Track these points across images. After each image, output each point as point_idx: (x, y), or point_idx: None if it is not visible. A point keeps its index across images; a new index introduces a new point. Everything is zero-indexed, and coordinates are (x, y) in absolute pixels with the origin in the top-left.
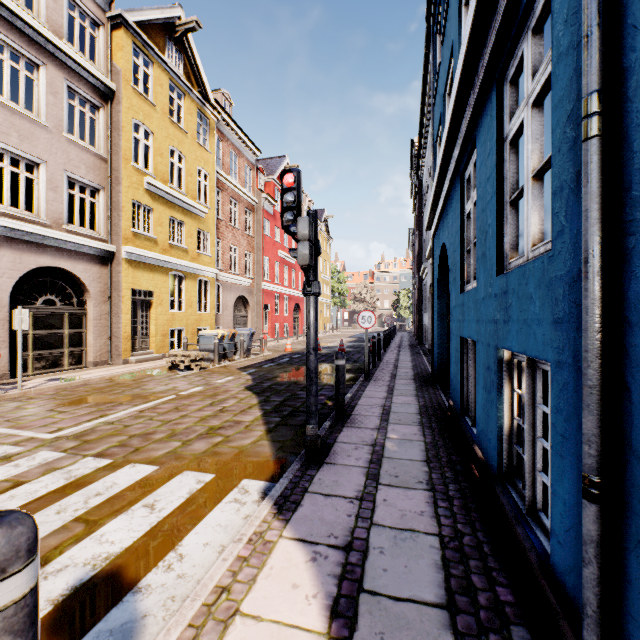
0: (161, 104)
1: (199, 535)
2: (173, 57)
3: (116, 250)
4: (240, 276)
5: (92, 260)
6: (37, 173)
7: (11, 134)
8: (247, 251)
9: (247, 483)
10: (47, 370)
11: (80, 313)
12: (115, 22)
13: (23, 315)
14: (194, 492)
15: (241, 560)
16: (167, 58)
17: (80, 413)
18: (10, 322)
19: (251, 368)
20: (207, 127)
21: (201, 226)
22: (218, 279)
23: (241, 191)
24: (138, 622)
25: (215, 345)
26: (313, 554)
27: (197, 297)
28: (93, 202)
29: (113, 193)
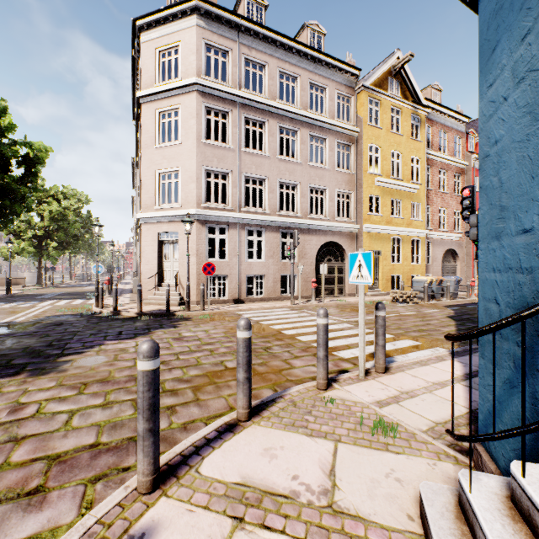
0: (385, 125)
1: (414, 354)
2: (393, 88)
3: (359, 227)
4: (448, 232)
5: (347, 235)
6: (324, 194)
7: (316, 179)
8: (455, 210)
9: (438, 348)
10: (328, 296)
11: (342, 265)
12: (359, 91)
13: (324, 267)
14: (411, 345)
15: (431, 359)
16: (389, 91)
17: (352, 314)
18: (315, 270)
19: (454, 306)
20: (418, 123)
21: (413, 199)
22: (427, 237)
23: (449, 160)
24: (395, 361)
25: (424, 287)
26: (464, 365)
27: (410, 252)
28: (347, 201)
29: (358, 193)
